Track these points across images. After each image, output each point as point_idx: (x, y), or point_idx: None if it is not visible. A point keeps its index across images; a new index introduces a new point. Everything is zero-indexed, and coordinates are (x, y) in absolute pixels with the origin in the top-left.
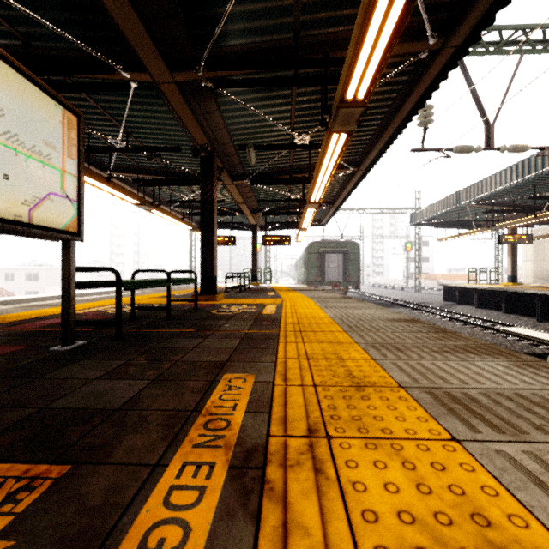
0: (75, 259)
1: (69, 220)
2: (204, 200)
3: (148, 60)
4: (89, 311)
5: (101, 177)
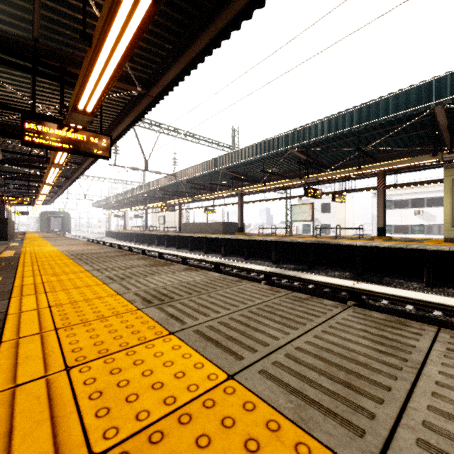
0: None
1: None
2: (1, 209)
3: None
4: None
5: None
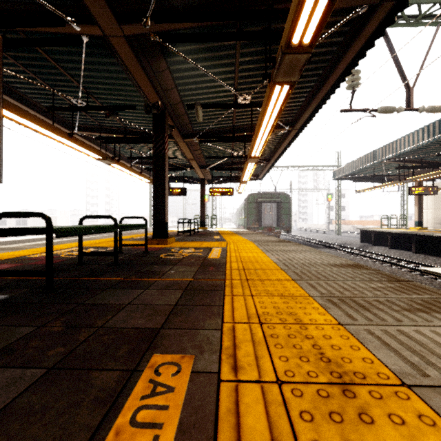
0: None
1: None
2: (156, 153)
3: (96, 9)
4: (44, 255)
5: (63, 133)
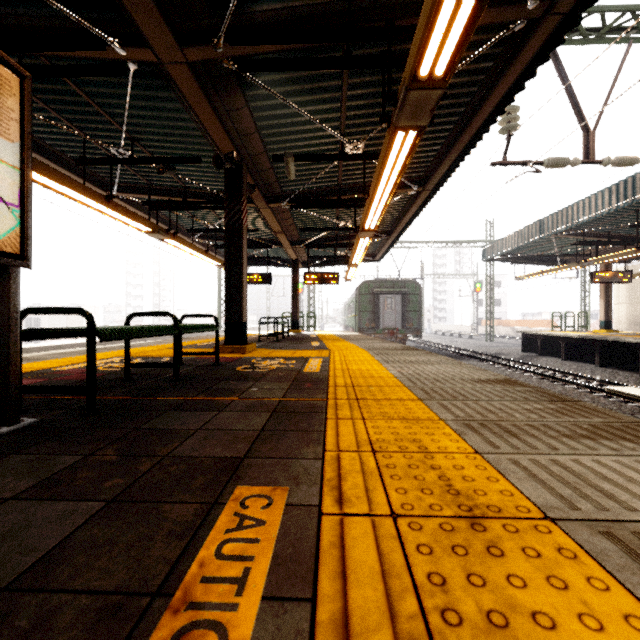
0: (18, 295)
1: (5, 235)
2: (230, 225)
3: (148, 27)
4: (75, 368)
5: (99, 196)
